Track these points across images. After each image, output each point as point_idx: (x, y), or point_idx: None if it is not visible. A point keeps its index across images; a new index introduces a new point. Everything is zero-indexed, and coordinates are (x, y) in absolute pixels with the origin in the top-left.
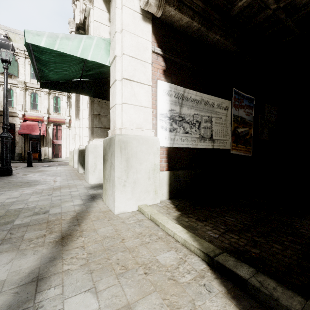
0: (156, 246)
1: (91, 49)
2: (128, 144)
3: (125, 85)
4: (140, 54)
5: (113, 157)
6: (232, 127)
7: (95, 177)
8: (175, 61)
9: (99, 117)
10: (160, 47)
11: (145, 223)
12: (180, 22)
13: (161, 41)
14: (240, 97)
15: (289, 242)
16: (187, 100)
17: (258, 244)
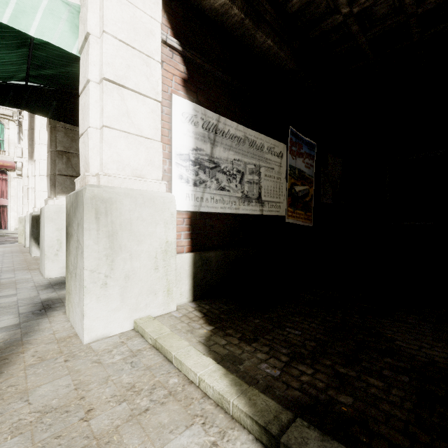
0: (161, 419)
1: (36, 15)
2: (112, 204)
3: (108, 91)
4: (138, 40)
5: (80, 229)
6: (288, 183)
7: (59, 265)
8: (203, 67)
9: (68, 158)
10: (177, 37)
11: (144, 359)
12: (212, 2)
13: (178, 28)
14: (298, 140)
15: (390, 371)
16: (222, 135)
17: (346, 382)
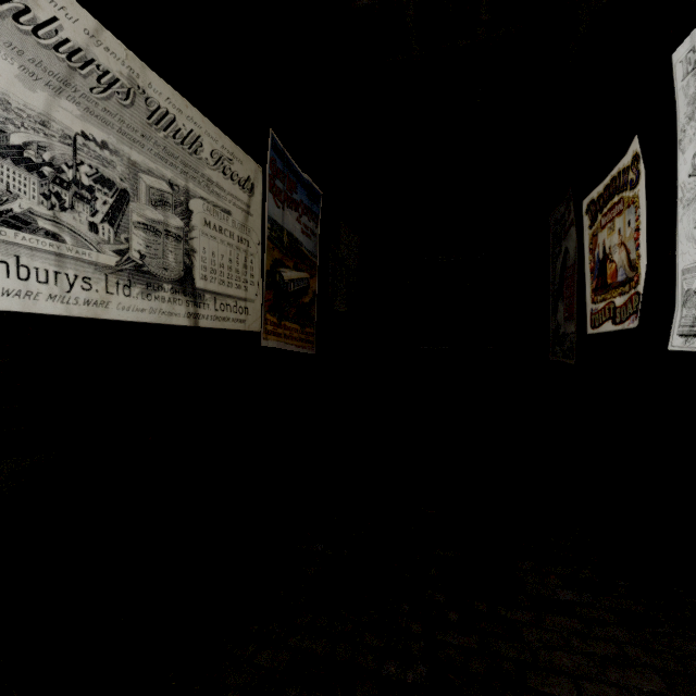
0: None
1: None
2: None
3: None
4: None
5: None
6: (267, 258)
7: None
8: None
9: None
10: None
11: None
12: None
13: None
14: (289, 171)
15: None
16: (18, 20)
17: None
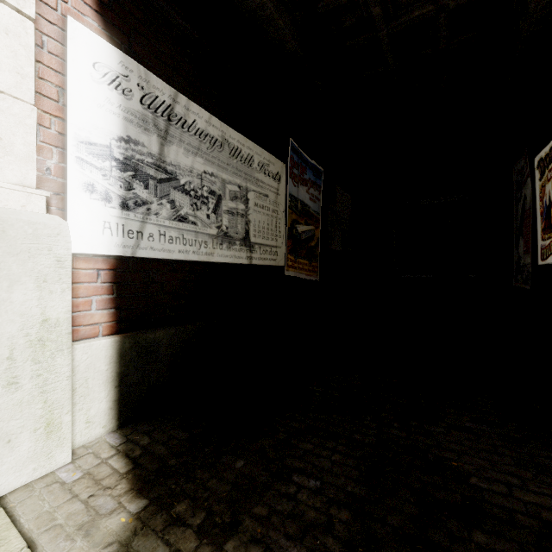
0: None
1: None
2: None
3: None
4: None
5: None
6: (288, 219)
7: None
8: None
9: None
10: None
11: None
12: None
13: None
14: (301, 161)
15: None
16: (183, 127)
17: None
